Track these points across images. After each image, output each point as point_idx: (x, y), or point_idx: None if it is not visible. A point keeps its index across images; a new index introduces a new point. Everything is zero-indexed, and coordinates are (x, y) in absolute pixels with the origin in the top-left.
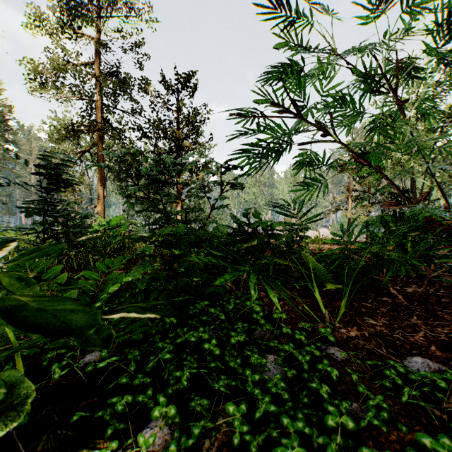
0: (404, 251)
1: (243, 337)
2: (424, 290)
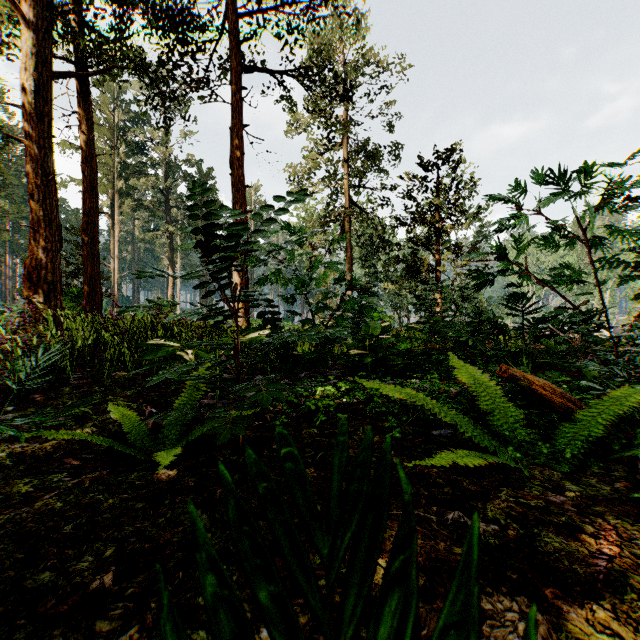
0: None
1: None
2: None
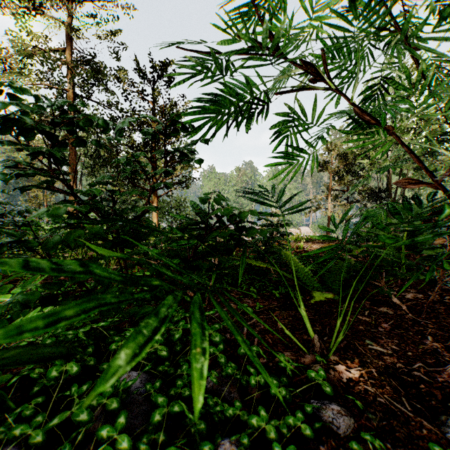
0: (396, 249)
1: (176, 408)
2: (426, 296)
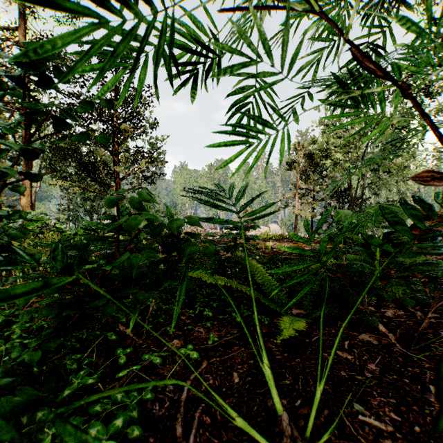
0: (369, 254)
1: None
2: (408, 313)
